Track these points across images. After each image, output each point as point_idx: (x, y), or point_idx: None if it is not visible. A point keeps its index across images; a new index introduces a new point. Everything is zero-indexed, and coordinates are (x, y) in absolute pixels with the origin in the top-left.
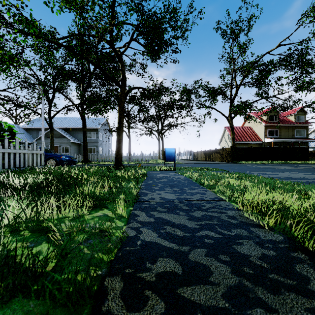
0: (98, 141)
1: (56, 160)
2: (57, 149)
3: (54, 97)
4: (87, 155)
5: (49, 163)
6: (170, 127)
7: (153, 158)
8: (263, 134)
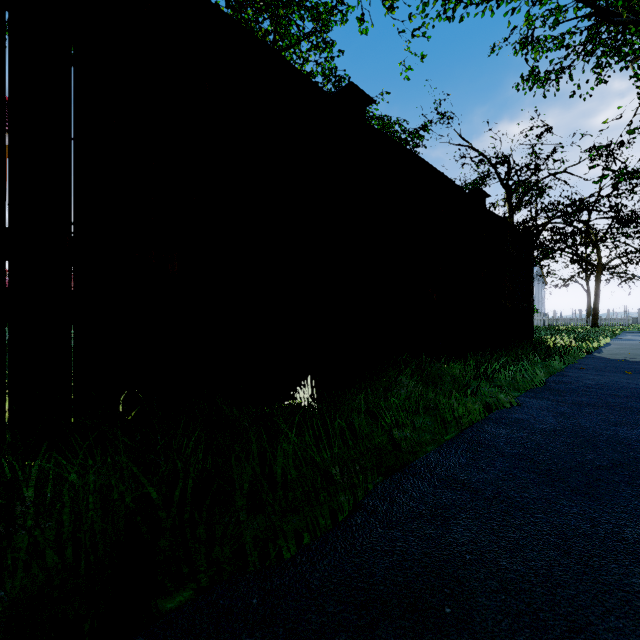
0: None
1: None
2: None
3: None
4: None
5: None
6: None
7: (639, 321)
8: None
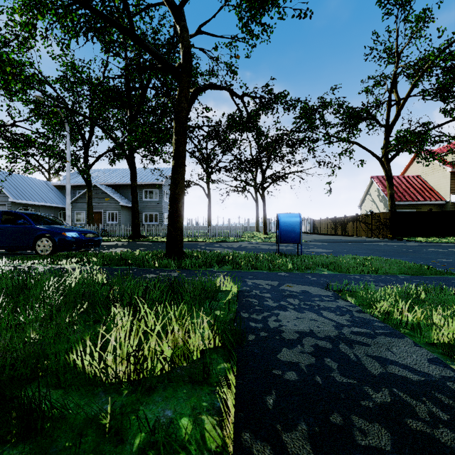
0: (161, 204)
1: (54, 239)
2: (100, 217)
3: (92, 135)
4: (138, 227)
5: (41, 246)
6: (277, 178)
7: (248, 229)
8: (447, 188)
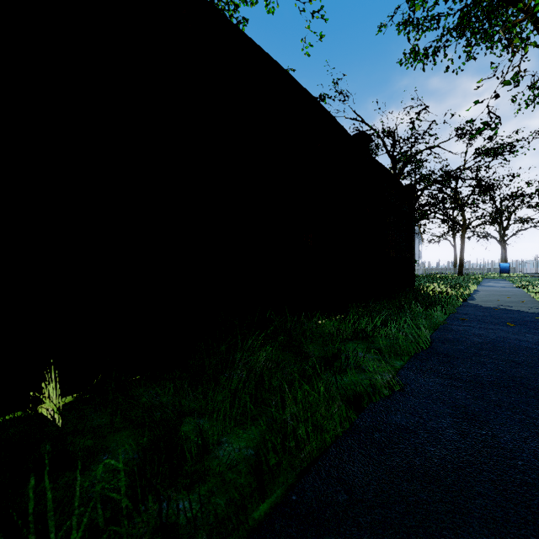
0: None
1: None
2: None
3: None
4: None
5: None
6: (517, 232)
7: (491, 271)
8: None
